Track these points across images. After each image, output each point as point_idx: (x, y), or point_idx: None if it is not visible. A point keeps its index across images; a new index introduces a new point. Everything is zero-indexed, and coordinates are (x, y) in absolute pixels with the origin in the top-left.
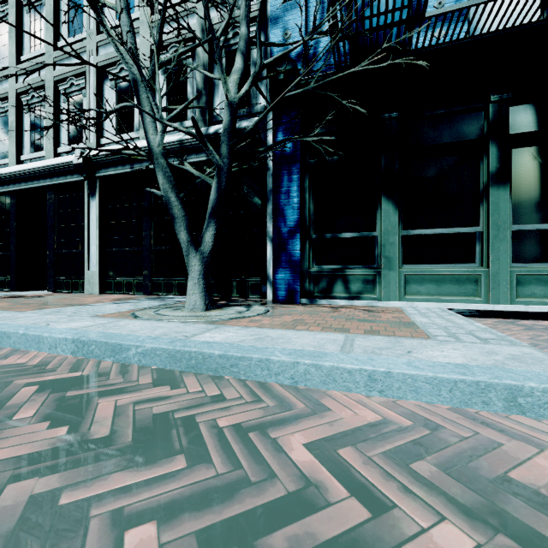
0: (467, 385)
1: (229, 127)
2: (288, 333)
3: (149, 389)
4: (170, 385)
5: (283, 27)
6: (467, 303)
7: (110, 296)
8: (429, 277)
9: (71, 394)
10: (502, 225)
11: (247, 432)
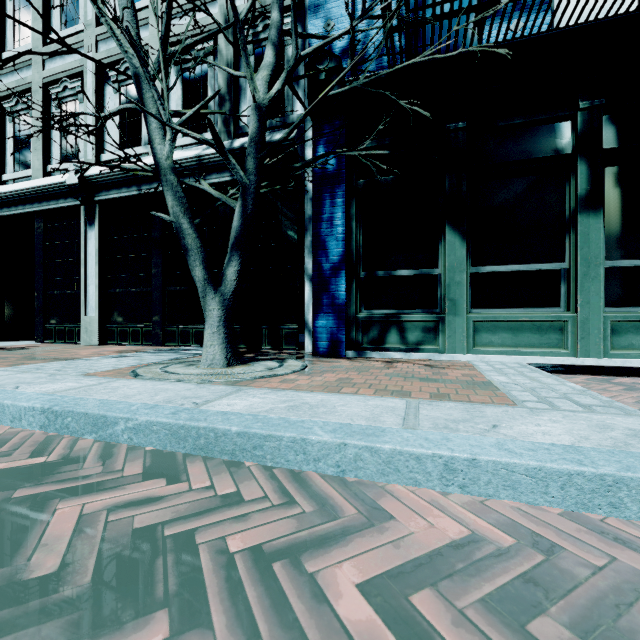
0: (586, 480)
1: (257, 135)
2: (332, 398)
3: (136, 484)
4: (167, 477)
5: (325, 17)
6: (550, 356)
7: (111, 348)
8: (504, 325)
9: (21, 494)
10: (593, 261)
11: (271, 562)
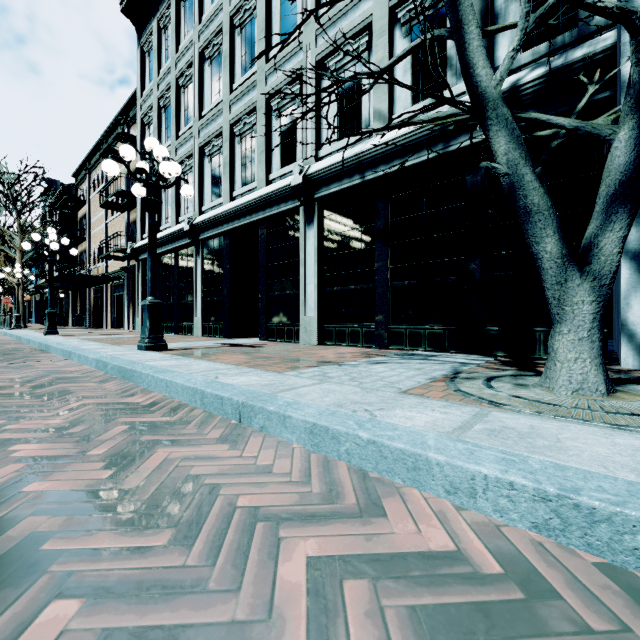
0: None
1: None
2: None
3: None
4: None
5: None
6: None
7: (336, 349)
8: None
9: None
10: None
11: None
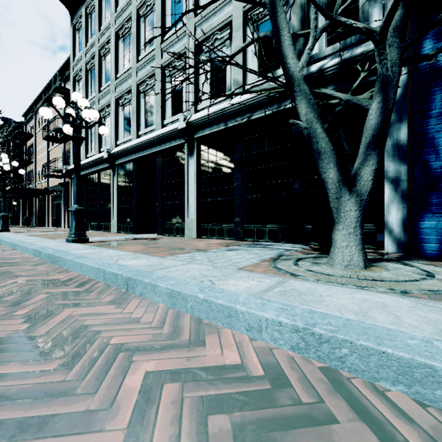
0: None
1: (401, 22)
2: None
3: None
4: None
5: None
6: None
7: (208, 241)
8: None
9: None
10: None
11: None
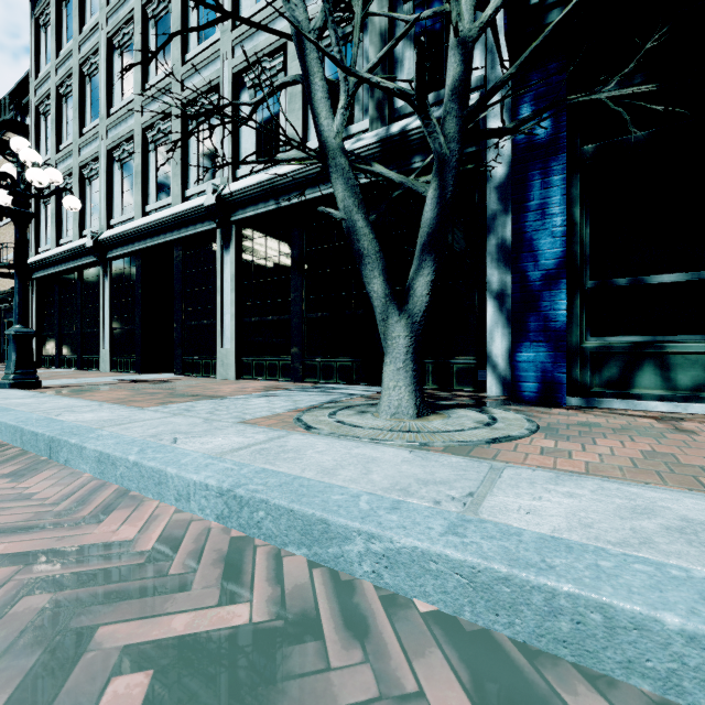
0: None
1: (461, 83)
2: None
3: None
4: None
5: None
6: None
7: (249, 383)
8: None
9: None
10: None
11: None
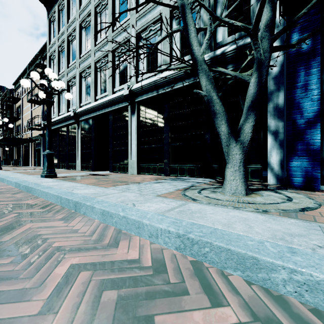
0: None
1: (271, 21)
2: None
3: None
4: None
5: None
6: None
7: (144, 176)
8: None
9: None
10: None
11: None
